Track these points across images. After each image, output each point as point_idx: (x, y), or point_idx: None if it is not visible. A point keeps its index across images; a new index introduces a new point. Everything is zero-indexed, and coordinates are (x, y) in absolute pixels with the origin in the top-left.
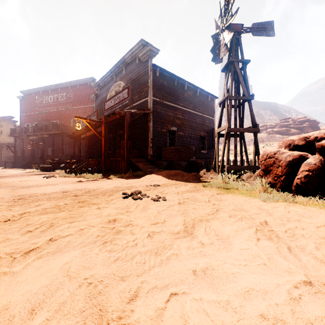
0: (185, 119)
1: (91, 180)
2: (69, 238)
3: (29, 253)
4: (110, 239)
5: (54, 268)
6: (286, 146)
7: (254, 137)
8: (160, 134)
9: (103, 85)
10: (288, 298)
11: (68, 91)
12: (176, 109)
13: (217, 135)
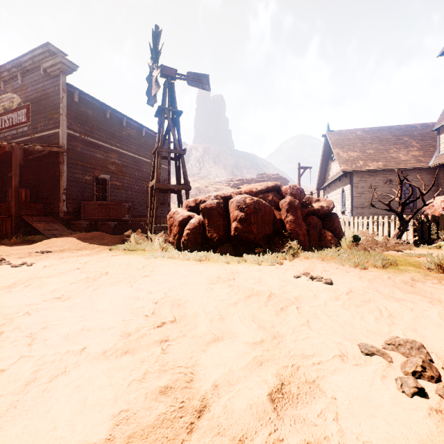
0: (123, 164)
1: None
2: None
3: None
4: None
5: None
6: (186, 207)
7: (186, 195)
8: (82, 182)
9: None
10: (24, 305)
11: None
12: (110, 150)
13: (150, 190)
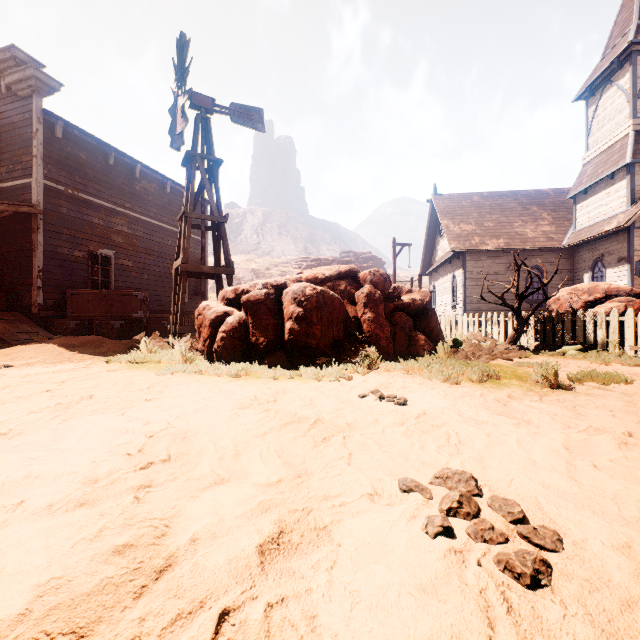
0: (136, 235)
1: None
2: None
3: None
4: None
5: None
6: (222, 299)
7: (228, 282)
8: (69, 261)
9: None
10: None
11: None
12: (115, 213)
13: (174, 273)
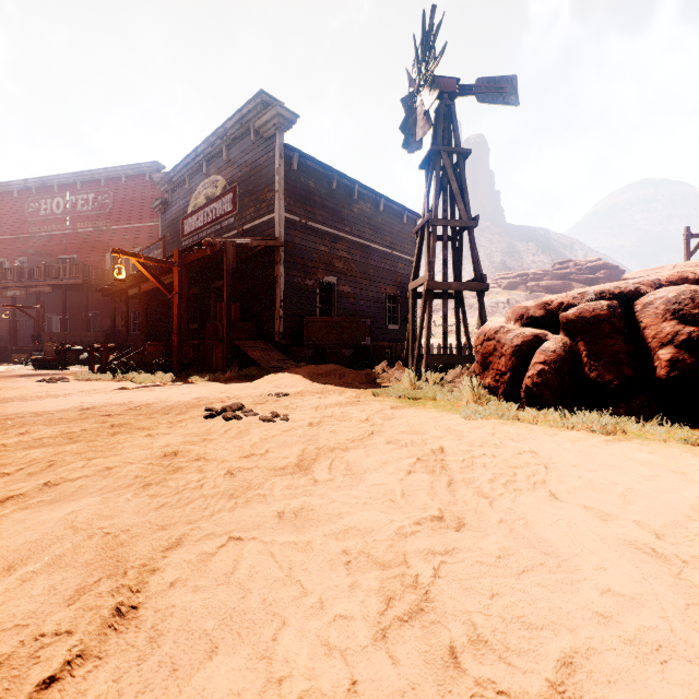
0: (354, 259)
1: (146, 386)
2: (83, 481)
3: (5, 502)
4: (158, 481)
5: (49, 520)
6: (517, 319)
7: (479, 301)
8: (301, 290)
9: (181, 182)
10: (393, 533)
11: (100, 189)
12: (336, 239)
13: (410, 294)
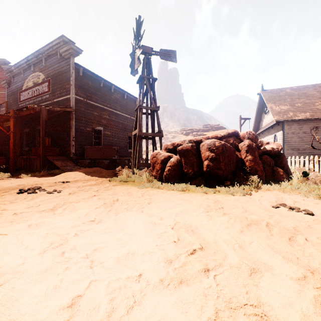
0: (112, 119)
1: None
2: None
3: None
4: None
5: None
6: (165, 149)
7: (160, 141)
8: (84, 132)
9: (18, 72)
10: (70, 226)
11: None
12: (103, 109)
13: (133, 137)
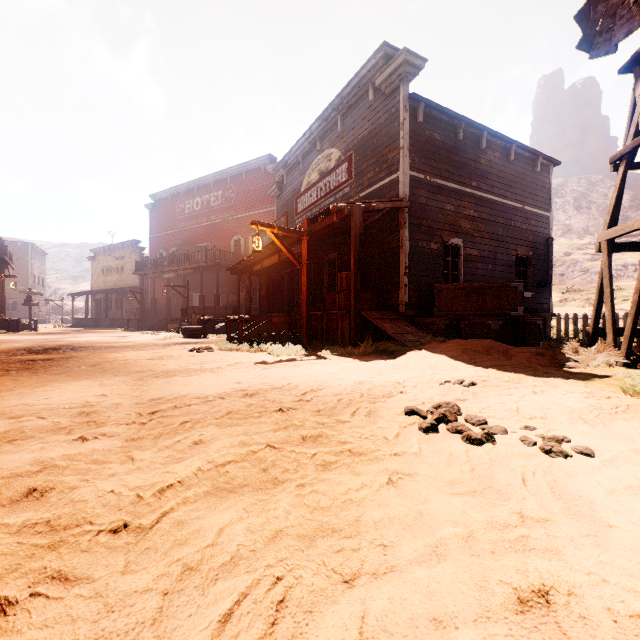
0: (481, 217)
1: (286, 360)
2: None
3: None
4: None
5: None
6: None
7: None
8: (426, 255)
9: (294, 164)
10: None
11: (226, 186)
12: (462, 196)
13: (604, 246)
